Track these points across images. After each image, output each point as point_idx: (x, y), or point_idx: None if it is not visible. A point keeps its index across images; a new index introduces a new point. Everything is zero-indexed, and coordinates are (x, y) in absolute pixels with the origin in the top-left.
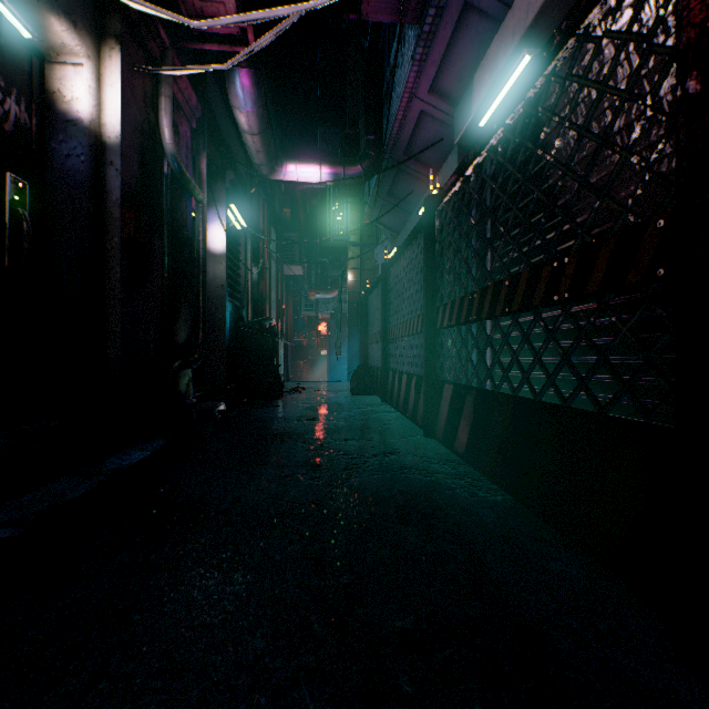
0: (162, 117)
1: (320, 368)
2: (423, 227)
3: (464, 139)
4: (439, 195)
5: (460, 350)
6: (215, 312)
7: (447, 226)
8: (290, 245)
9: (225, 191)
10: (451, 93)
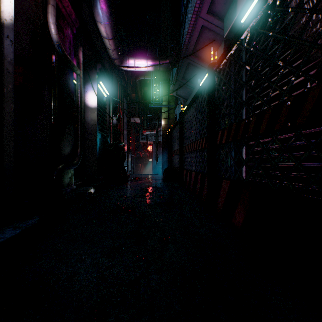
0: (49, 17)
1: (149, 167)
2: (207, 83)
3: (230, 33)
4: (218, 60)
5: (236, 158)
6: (91, 138)
7: (224, 78)
8: (134, 107)
9: (96, 74)
10: (220, 12)
